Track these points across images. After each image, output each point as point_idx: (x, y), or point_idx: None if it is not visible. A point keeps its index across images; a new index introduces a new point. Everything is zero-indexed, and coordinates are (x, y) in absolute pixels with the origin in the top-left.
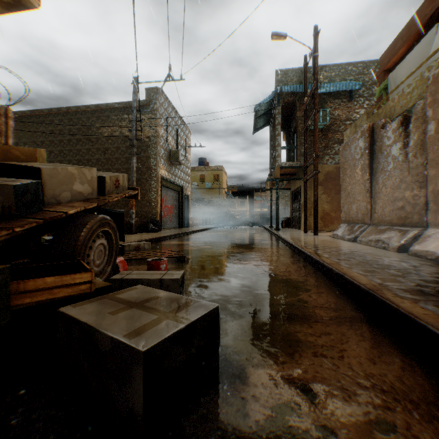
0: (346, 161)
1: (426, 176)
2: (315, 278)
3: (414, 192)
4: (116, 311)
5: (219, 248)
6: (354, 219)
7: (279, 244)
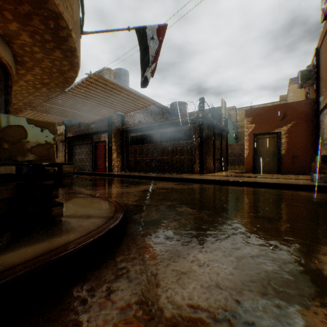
0: None
1: None
2: None
3: (64, 158)
4: None
5: None
6: None
7: None
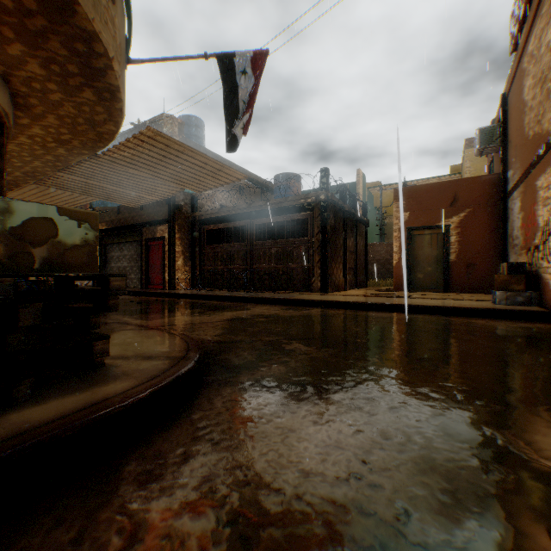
0: None
1: None
2: None
3: None
4: None
5: None
6: None
7: None
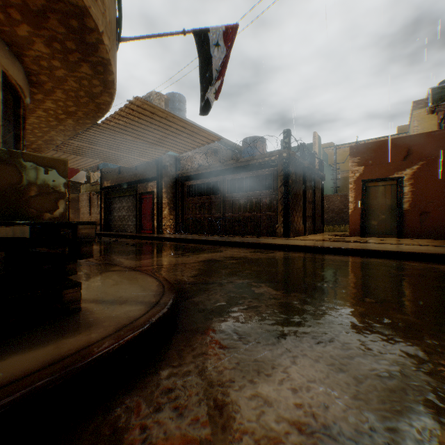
0: (83, 200)
1: None
2: None
3: (100, 216)
4: None
5: None
6: None
7: None
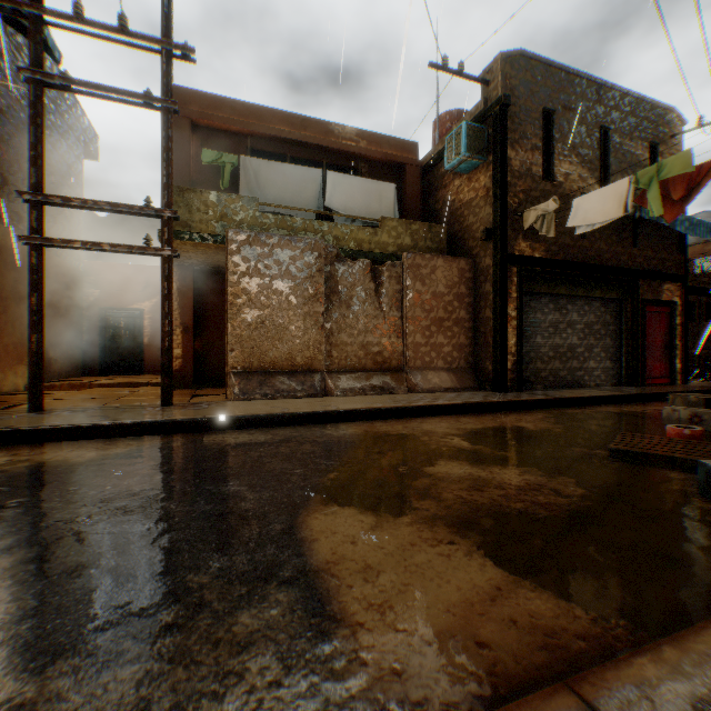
0: (258, 266)
1: (408, 330)
2: (527, 411)
3: (394, 340)
4: (709, 396)
5: (451, 451)
6: (282, 365)
7: (296, 427)
